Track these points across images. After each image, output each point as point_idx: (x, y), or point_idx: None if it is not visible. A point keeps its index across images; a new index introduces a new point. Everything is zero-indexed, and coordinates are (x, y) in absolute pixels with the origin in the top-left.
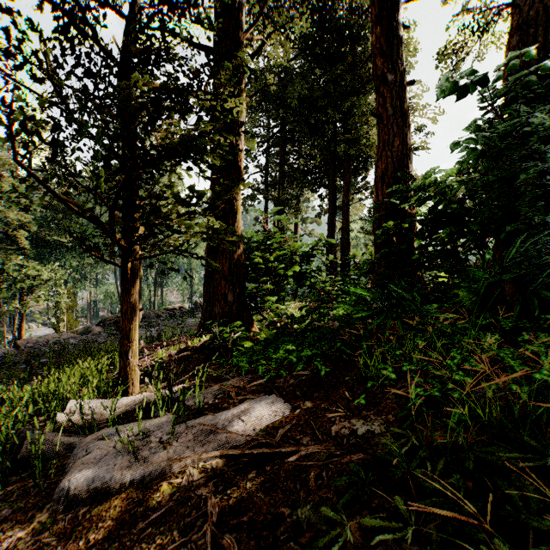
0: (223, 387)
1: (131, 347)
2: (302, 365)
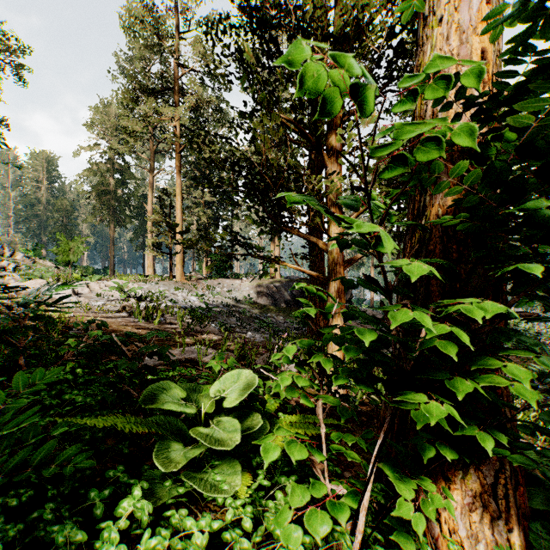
0: (199, 370)
1: (328, 349)
2: (127, 368)
